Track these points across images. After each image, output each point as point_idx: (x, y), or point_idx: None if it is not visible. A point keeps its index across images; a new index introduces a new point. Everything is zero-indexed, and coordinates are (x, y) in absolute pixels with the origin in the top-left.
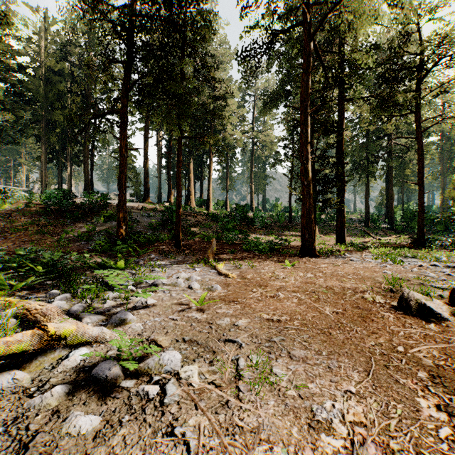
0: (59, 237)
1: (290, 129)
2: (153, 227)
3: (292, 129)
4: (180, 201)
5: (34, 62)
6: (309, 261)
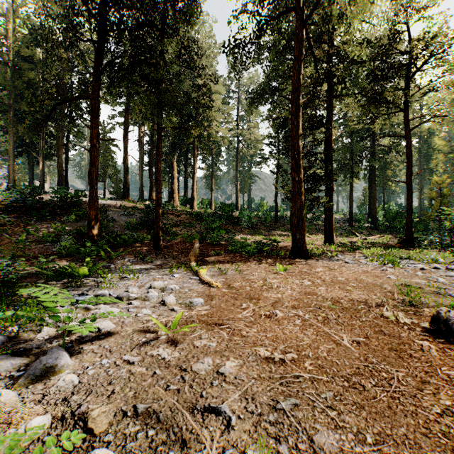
0: (19, 237)
1: (276, 127)
2: (131, 227)
3: (278, 127)
4: (160, 198)
5: (0, 47)
6: (302, 265)
